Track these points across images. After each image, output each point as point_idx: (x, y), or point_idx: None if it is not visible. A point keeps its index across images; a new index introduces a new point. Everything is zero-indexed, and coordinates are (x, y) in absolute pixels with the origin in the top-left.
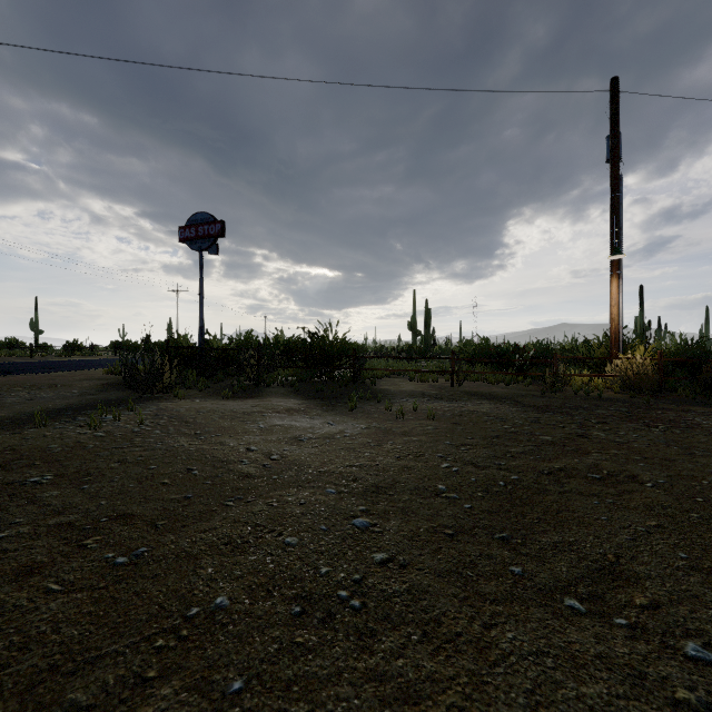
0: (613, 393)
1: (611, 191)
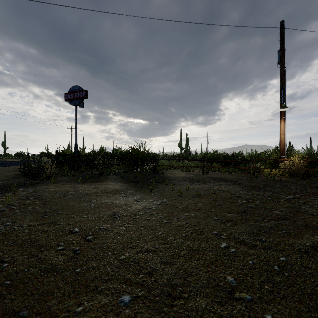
0: (284, 177)
1: (280, 77)
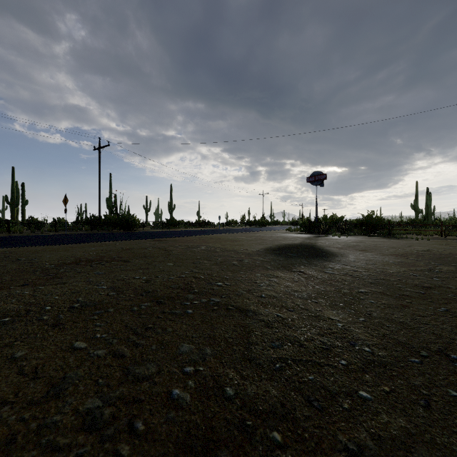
0: None
1: None
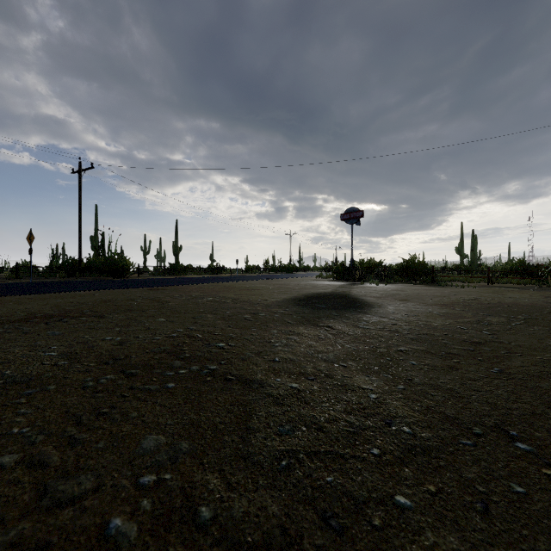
0: None
1: None
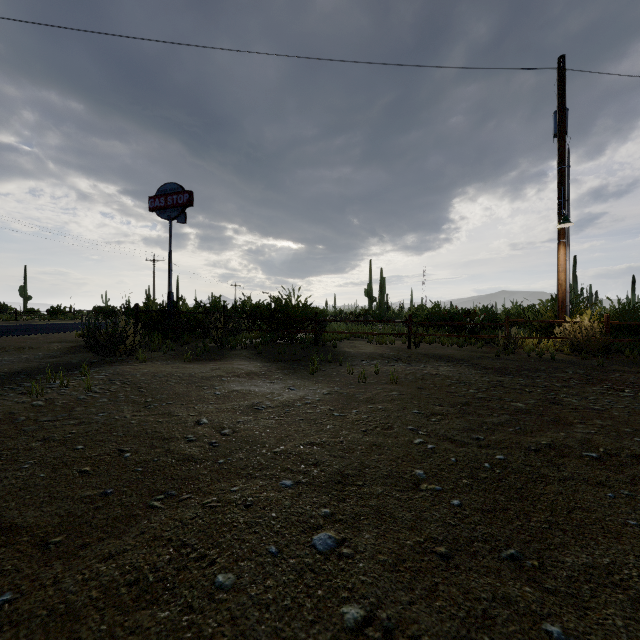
0: (563, 354)
1: (558, 164)
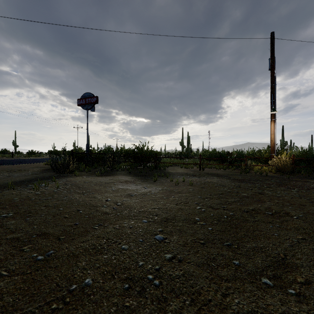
0: (272, 173)
1: (271, 83)
